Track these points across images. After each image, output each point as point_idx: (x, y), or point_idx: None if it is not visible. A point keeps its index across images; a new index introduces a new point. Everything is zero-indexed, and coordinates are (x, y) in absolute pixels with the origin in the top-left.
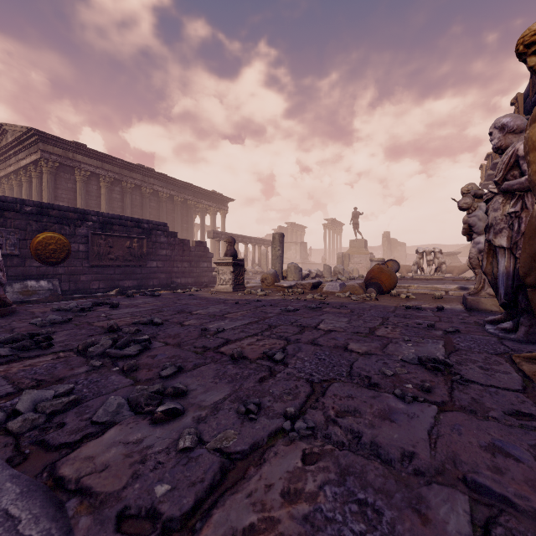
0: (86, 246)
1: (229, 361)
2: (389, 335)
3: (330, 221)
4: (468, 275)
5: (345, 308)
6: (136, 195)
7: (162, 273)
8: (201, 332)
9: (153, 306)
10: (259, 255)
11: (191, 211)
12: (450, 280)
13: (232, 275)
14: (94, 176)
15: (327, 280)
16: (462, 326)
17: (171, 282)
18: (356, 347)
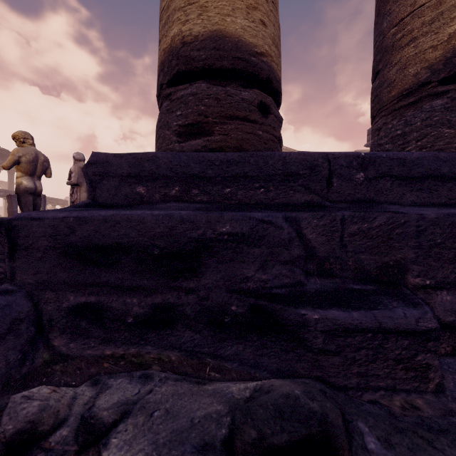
0: None
1: None
2: None
3: None
4: None
5: None
6: None
7: None
8: None
9: None
10: None
11: None
12: None
13: None
14: None
15: None
16: None
17: None
18: None
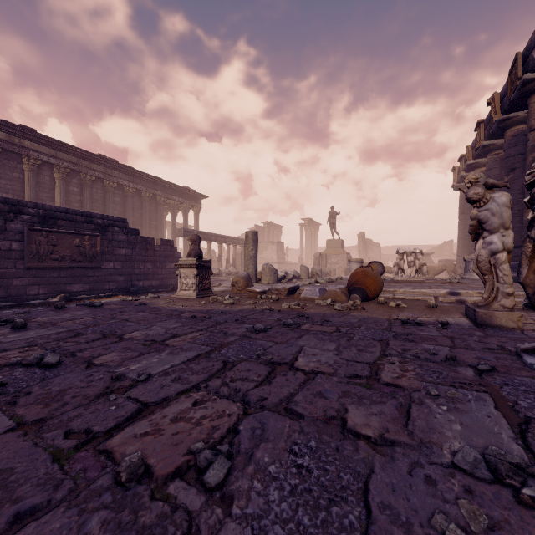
0: (21, 244)
1: (106, 492)
2: (403, 381)
3: (307, 221)
4: (440, 275)
5: (329, 324)
6: (97, 188)
7: (121, 275)
8: (107, 385)
9: (78, 324)
10: (234, 255)
11: (161, 207)
12: (433, 282)
13: (196, 279)
14: (46, 165)
15: (304, 284)
16: (490, 356)
17: (131, 285)
18: (361, 421)
